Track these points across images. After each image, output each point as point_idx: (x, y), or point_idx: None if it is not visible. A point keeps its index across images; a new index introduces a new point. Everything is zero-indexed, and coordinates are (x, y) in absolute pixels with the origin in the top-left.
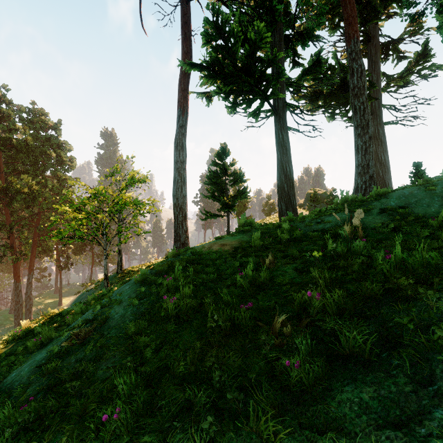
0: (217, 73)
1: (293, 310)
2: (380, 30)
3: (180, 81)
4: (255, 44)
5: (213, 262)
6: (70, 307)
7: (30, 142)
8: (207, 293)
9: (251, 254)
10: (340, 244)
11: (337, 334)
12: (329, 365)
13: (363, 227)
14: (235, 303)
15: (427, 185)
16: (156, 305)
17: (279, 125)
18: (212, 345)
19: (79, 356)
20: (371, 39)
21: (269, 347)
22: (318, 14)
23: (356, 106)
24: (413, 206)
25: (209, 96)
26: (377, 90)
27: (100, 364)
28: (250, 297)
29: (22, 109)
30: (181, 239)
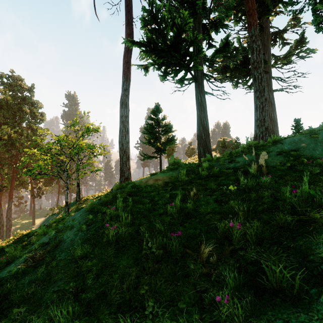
0: (152, 49)
1: (216, 237)
2: (270, 23)
3: (124, 55)
4: (180, 28)
5: (148, 194)
6: (36, 229)
7: (9, 100)
8: (143, 221)
9: (179, 187)
10: (249, 179)
11: (259, 263)
12: (256, 298)
13: (265, 166)
14: (166, 232)
15: (311, 133)
16: (101, 231)
17: (199, 90)
18: (146, 272)
19: (32, 277)
20: (264, 29)
21: (197, 275)
22: (227, 8)
23: (255, 75)
24: (302, 150)
25: (146, 68)
26: (268, 66)
27: (48, 286)
28: (178, 224)
29: (3, 75)
30: (125, 174)
